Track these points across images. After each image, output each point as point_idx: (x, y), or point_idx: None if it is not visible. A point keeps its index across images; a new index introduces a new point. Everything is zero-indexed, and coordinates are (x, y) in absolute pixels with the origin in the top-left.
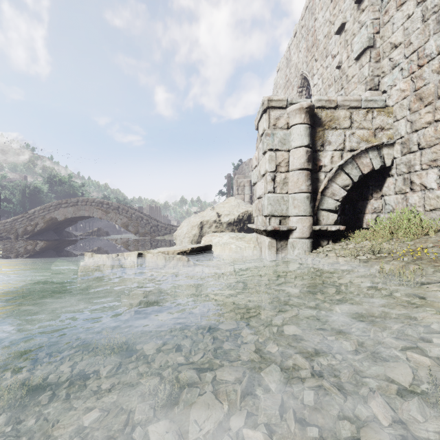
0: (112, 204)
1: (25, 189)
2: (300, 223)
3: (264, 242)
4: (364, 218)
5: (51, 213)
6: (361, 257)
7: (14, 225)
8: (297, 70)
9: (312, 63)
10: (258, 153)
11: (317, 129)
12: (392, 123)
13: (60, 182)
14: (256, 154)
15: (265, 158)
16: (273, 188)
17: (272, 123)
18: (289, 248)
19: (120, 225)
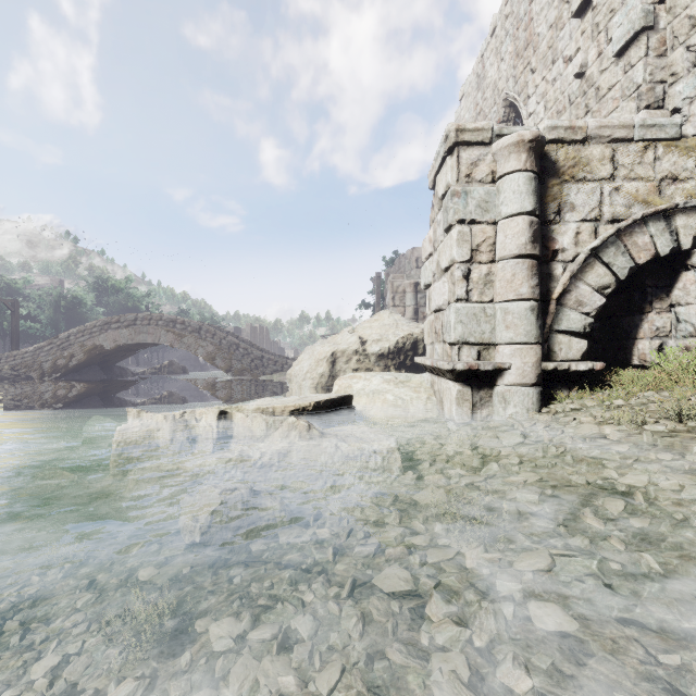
0: (190, 323)
1: (58, 300)
2: (519, 356)
3: (448, 391)
4: (635, 347)
5: (95, 338)
6: (654, 427)
7: (37, 356)
8: (496, 93)
9: (525, 77)
10: (435, 231)
11: (548, 182)
12: (694, 168)
13: (112, 289)
14: (431, 233)
15: (449, 237)
16: (467, 293)
17: (464, 172)
18: (497, 403)
19: (203, 356)
